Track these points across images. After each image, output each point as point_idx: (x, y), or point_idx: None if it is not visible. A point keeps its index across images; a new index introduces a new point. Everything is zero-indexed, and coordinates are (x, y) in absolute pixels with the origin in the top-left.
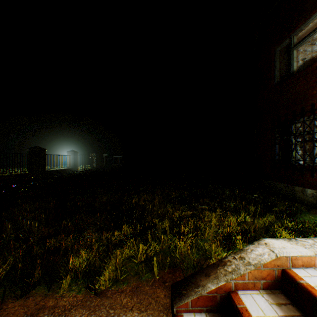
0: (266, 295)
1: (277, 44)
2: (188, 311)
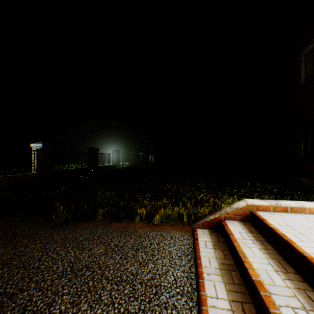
0: (240, 222)
1: (302, 49)
2: (200, 228)
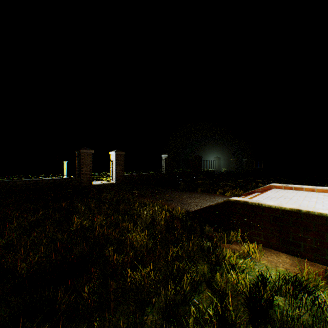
0: None
1: None
2: (244, 196)
